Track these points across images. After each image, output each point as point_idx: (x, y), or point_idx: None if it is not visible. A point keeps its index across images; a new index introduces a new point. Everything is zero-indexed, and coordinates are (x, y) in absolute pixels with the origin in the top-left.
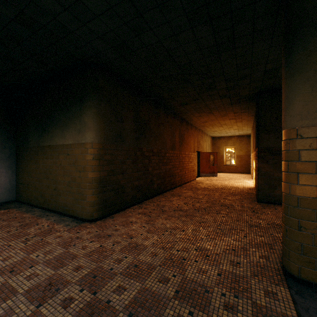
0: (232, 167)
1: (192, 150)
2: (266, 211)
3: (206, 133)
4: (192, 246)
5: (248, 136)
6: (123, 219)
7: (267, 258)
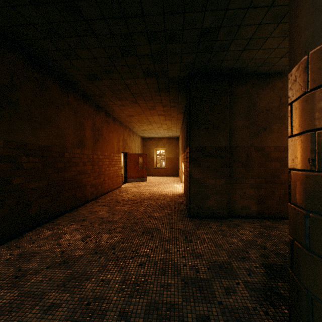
0: (162, 170)
1: (116, 150)
2: (201, 234)
3: (136, 133)
4: None
5: (177, 139)
6: None
7: None
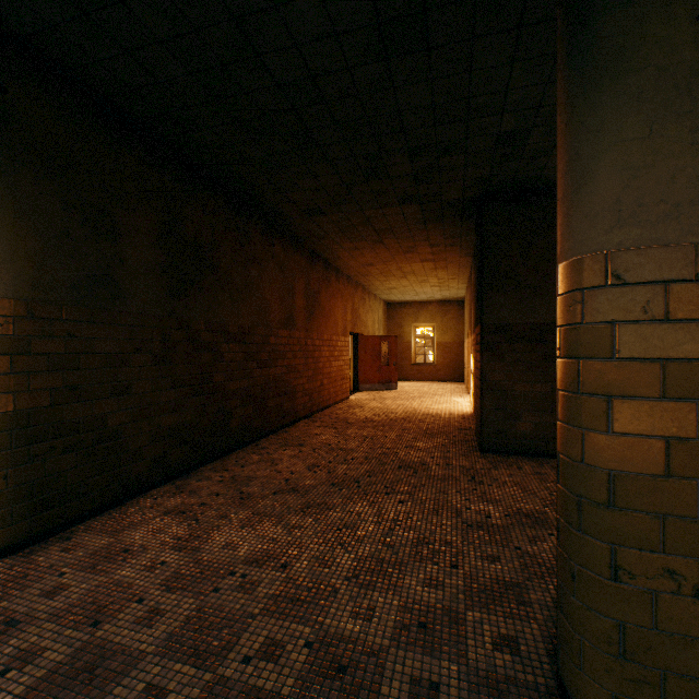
0: (428, 368)
1: (341, 330)
2: (500, 475)
3: (374, 294)
4: (301, 629)
5: (461, 303)
6: (104, 539)
7: (515, 647)
